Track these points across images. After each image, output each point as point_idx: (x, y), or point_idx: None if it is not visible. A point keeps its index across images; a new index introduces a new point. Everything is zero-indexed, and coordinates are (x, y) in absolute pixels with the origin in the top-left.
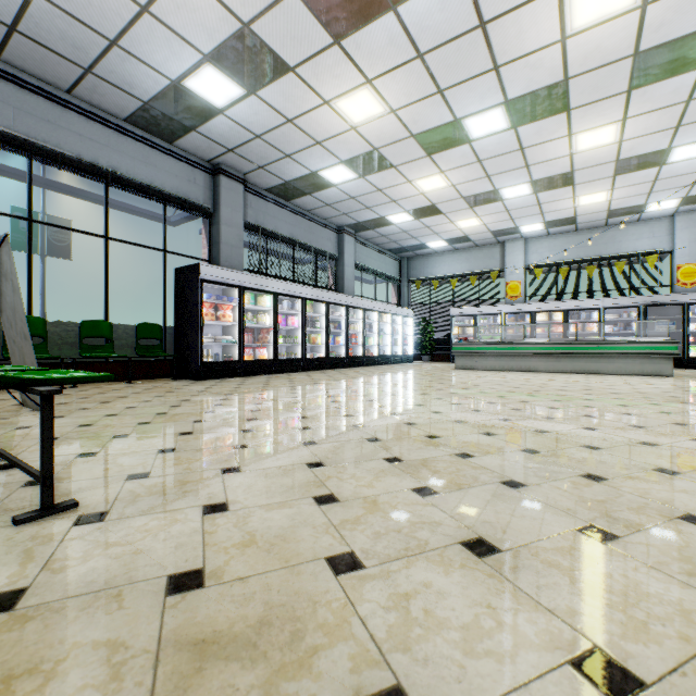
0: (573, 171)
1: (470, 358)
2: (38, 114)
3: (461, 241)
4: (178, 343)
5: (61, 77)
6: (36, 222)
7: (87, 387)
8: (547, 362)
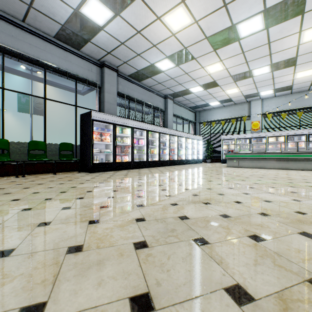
0: (297, 56)
1: (235, 161)
2: (7, 32)
3: (227, 102)
4: (82, 153)
5: (17, 11)
6: (6, 89)
7: (30, 176)
8: (280, 163)
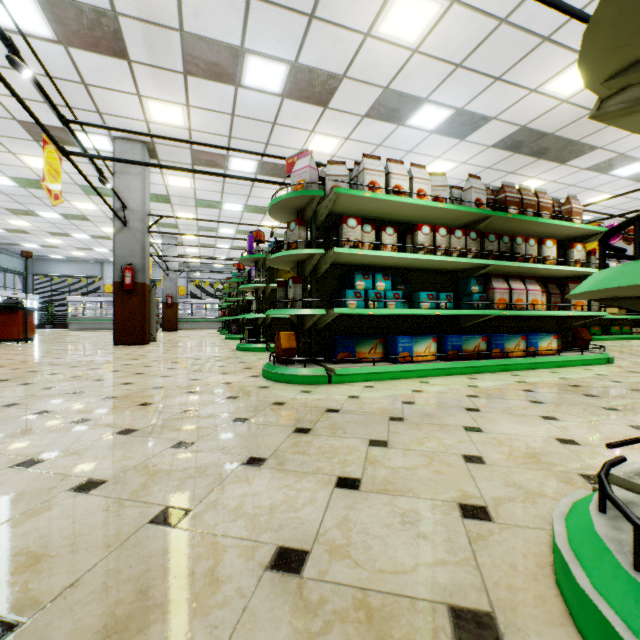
0: None
1: (78, 325)
2: None
3: (76, 258)
4: None
5: None
6: None
7: None
8: None
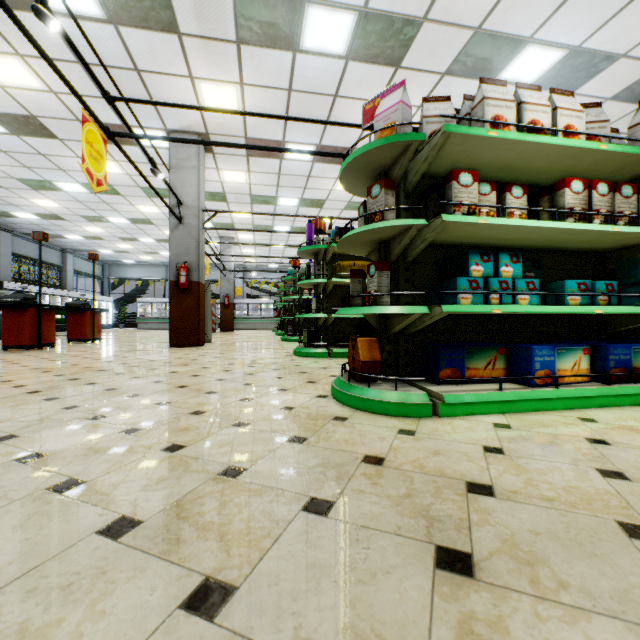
0: None
1: (145, 325)
2: None
3: (144, 262)
4: None
5: None
6: None
7: None
8: None
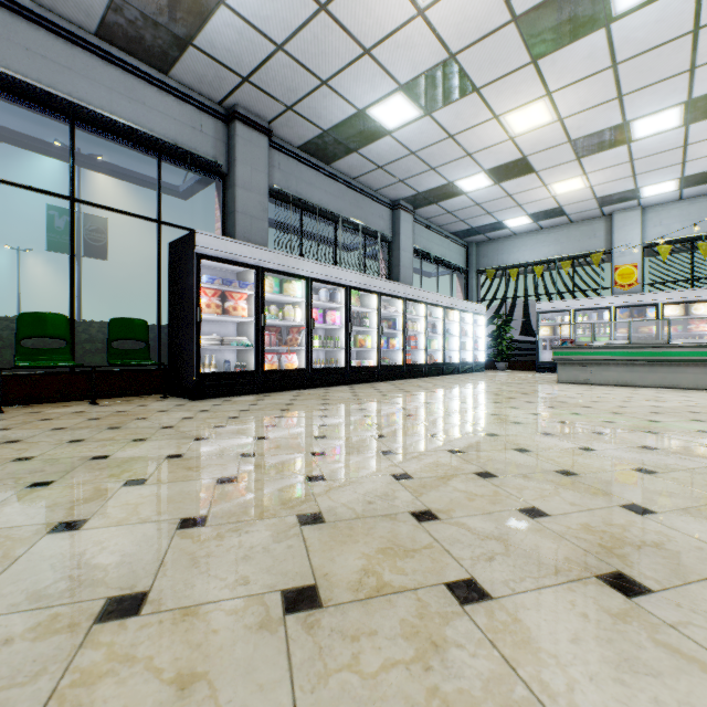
0: None
1: (581, 367)
2: None
3: (551, 216)
4: (172, 346)
5: None
6: None
7: (18, 412)
8: None
